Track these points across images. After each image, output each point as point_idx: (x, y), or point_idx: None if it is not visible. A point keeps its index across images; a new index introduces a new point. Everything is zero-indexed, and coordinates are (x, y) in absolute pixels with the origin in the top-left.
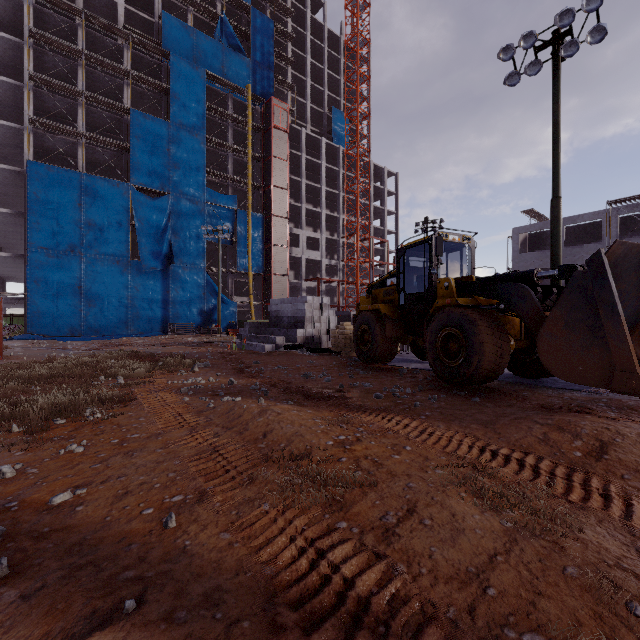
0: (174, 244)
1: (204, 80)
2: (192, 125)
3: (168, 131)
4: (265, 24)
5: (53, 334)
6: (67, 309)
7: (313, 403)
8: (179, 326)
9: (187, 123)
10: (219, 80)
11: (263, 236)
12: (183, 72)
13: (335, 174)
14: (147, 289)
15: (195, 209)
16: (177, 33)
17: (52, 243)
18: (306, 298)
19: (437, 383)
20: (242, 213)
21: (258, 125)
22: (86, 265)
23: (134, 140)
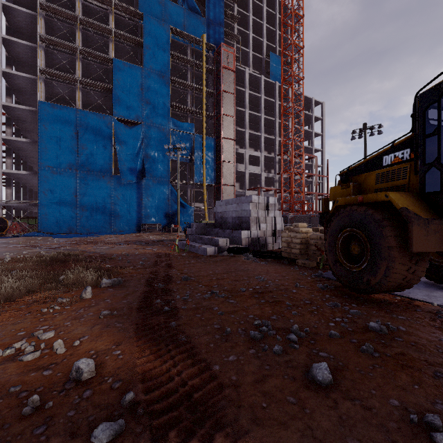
0: (146, 162)
1: (169, 33)
2: (159, 69)
3: (141, 74)
4: None
5: (56, 232)
6: (66, 213)
7: None
8: (150, 226)
9: (156, 68)
10: (180, 33)
11: (215, 155)
12: (153, 28)
13: (272, 105)
14: (125, 197)
15: (162, 134)
16: (150, 2)
17: (56, 163)
18: (251, 197)
19: None
20: (198, 137)
21: (211, 67)
22: (80, 179)
23: (116, 82)
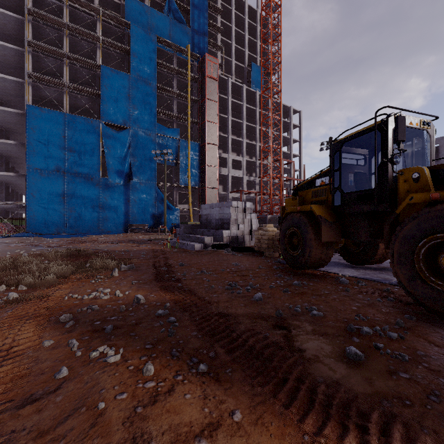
0: (133, 165)
1: (155, 43)
2: (146, 76)
3: (128, 81)
4: (201, 2)
5: (45, 232)
6: (55, 214)
7: (242, 371)
8: (137, 226)
9: (142, 75)
10: (166, 43)
11: (199, 159)
12: (140, 37)
13: (253, 112)
14: (113, 199)
15: (148, 139)
16: (136, 10)
17: (44, 165)
18: (231, 203)
19: (410, 309)
20: (183, 142)
21: (195, 76)
22: (68, 181)
23: (103, 88)
